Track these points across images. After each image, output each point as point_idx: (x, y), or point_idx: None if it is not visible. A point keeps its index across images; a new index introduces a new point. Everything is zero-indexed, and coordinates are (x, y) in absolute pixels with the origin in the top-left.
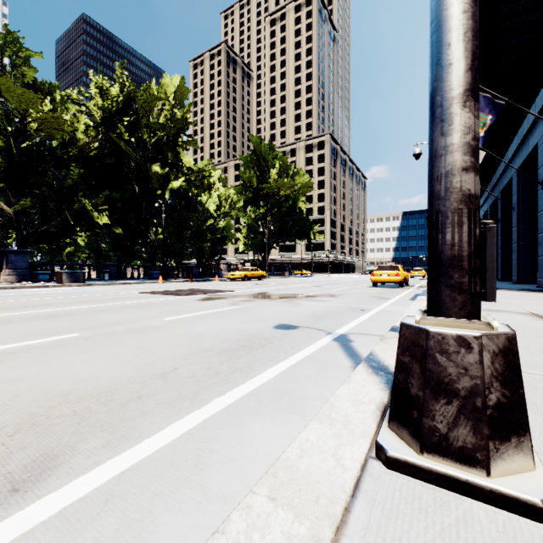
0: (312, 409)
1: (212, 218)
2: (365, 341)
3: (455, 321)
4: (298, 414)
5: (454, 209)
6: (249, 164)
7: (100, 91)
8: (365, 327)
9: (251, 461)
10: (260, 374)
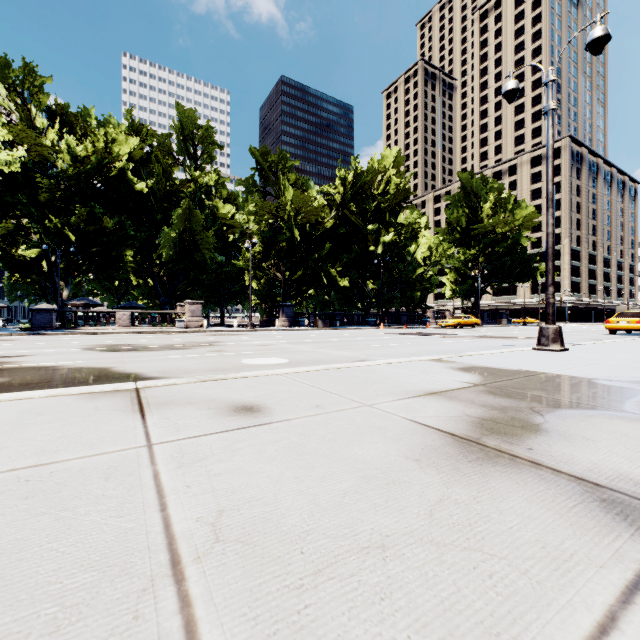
0: None
1: (420, 267)
2: None
3: (547, 325)
4: None
5: (548, 305)
6: (457, 203)
7: (341, 181)
8: None
9: None
10: None
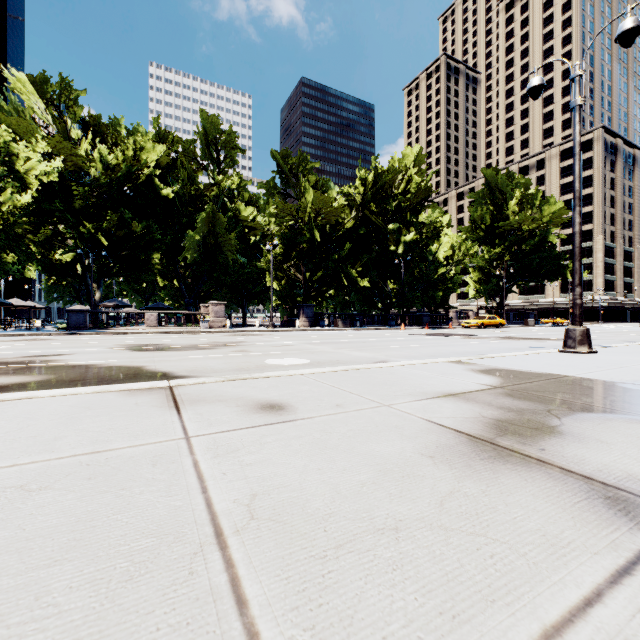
0: None
1: (442, 266)
2: None
3: (574, 327)
4: None
5: (575, 306)
6: (481, 200)
7: (361, 181)
8: None
9: None
10: None
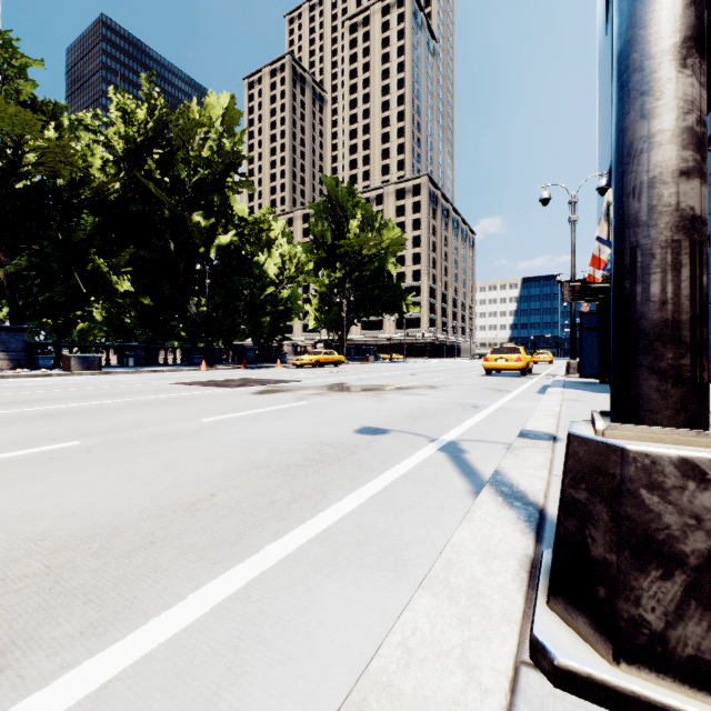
0: (415, 561)
1: (273, 285)
2: (483, 451)
3: (670, 433)
4: (394, 570)
5: (665, 241)
6: (322, 213)
7: (122, 113)
8: (481, 432)
9: (321, 659)
10: (335, 503)
